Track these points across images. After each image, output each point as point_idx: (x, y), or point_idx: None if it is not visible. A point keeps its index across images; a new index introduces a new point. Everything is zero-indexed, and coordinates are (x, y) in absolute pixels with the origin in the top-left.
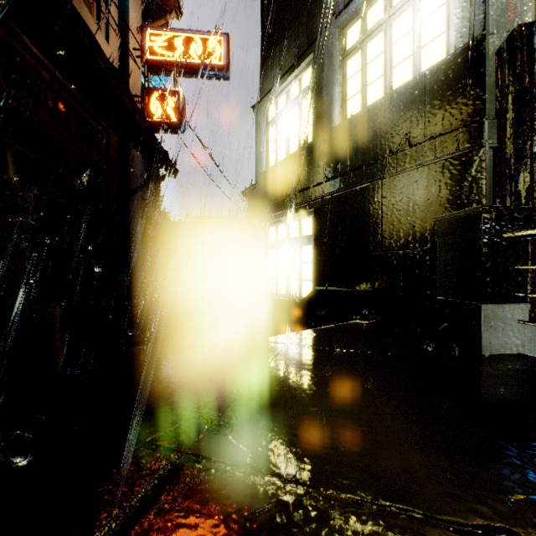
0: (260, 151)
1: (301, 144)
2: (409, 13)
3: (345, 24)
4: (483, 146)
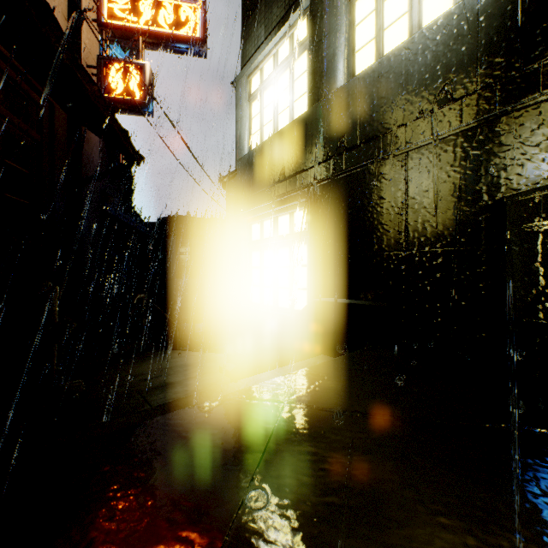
0: (241, 130)
1: (292, 117)
2: None
3: None
4: None
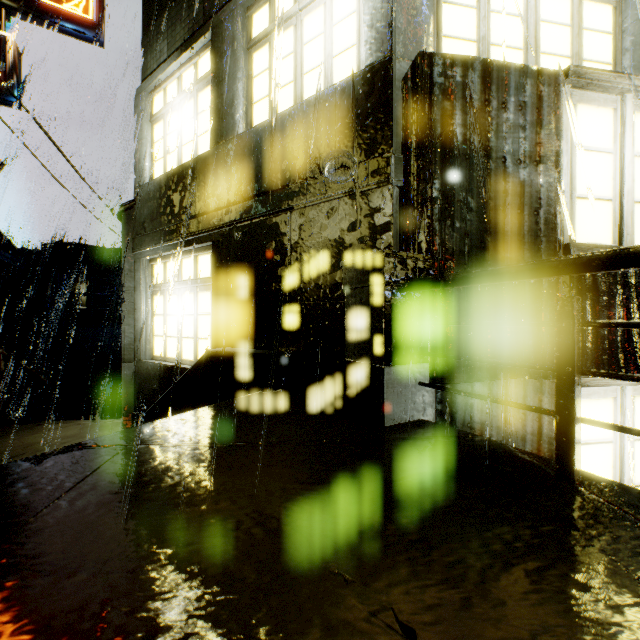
0: (140, 153)
1: (197, 152)
2: (320, 12)
3: (251, 4)
4: (391, 184)
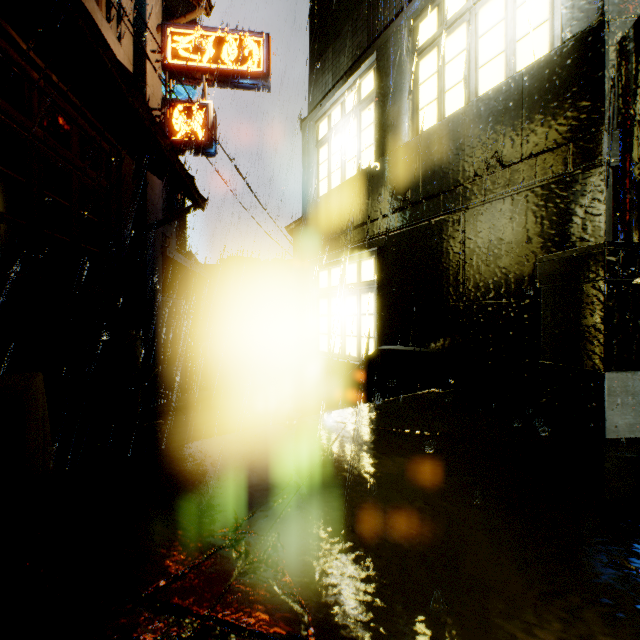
0: (308, 176)
1: (360, 167)
2: None
3: (417, 15)
4: (601, 166)
